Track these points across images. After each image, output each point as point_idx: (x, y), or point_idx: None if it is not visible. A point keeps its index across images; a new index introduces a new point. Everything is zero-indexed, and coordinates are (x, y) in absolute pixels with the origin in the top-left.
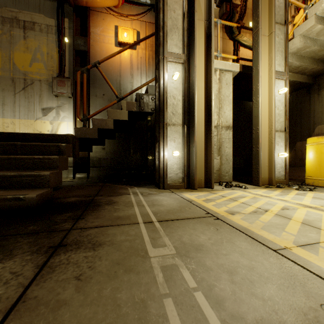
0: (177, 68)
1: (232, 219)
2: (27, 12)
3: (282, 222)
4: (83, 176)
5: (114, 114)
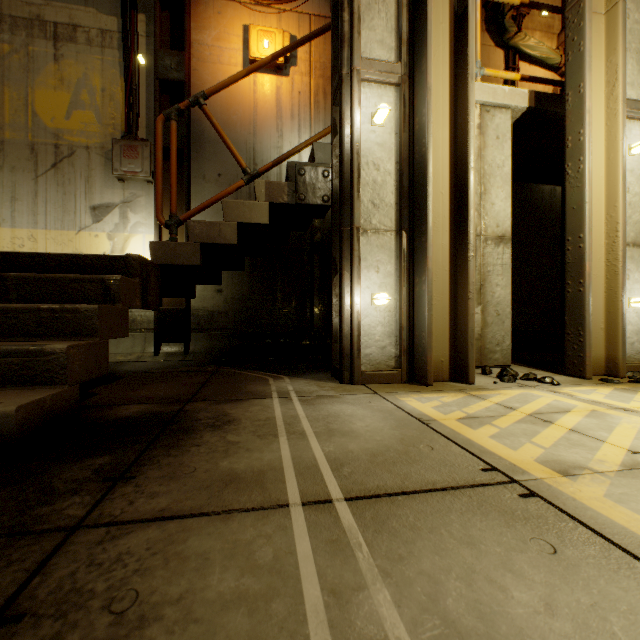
0: (385, 96)
1: (580, 498)
2: (60, 4)
3: None
4: (177, 351)
5: (237, 211)
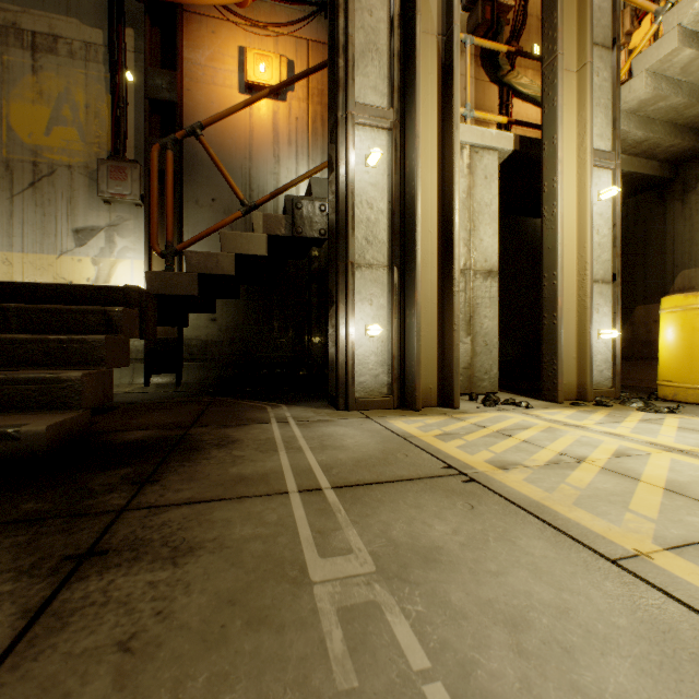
0: (378, 139)
1: (505, 481)
2: (39, 12)
3: (620, 488)
4: (168, 382)
5: (235, 242)
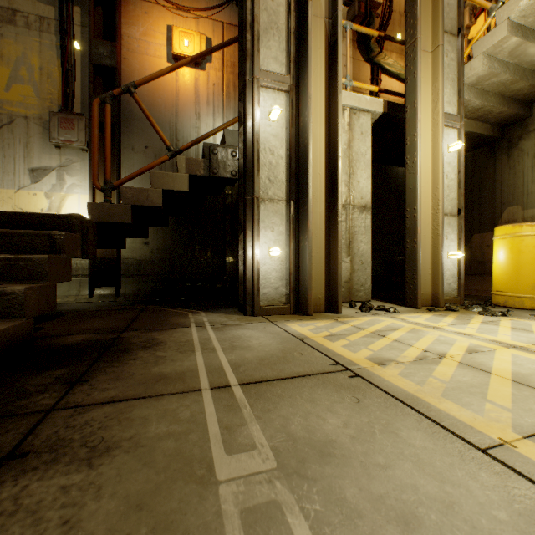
0: (278, 99)
1: (384, 376)
2: None
3: (476, 380)
4: (109, 293)
5: (162, 180)
